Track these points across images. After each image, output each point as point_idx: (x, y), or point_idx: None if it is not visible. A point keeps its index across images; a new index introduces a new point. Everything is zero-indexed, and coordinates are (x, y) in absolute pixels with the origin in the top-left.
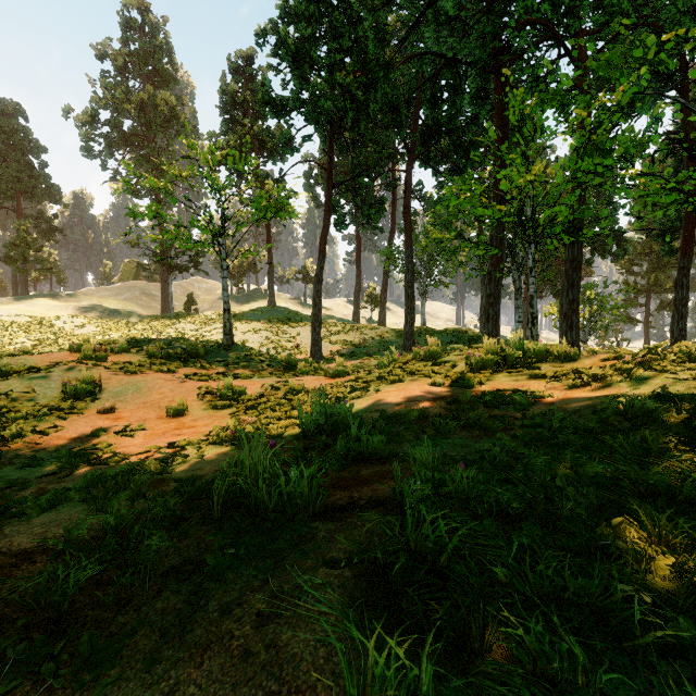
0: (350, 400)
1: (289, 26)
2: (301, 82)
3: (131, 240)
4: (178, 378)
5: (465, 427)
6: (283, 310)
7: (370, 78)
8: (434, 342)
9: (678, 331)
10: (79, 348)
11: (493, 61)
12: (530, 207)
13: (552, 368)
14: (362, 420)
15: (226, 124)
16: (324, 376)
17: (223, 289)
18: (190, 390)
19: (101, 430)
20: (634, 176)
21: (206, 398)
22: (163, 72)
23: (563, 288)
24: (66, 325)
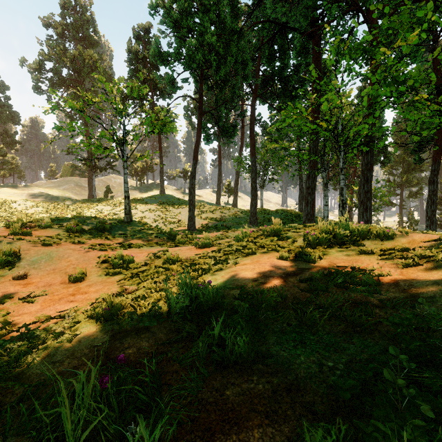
0: (214, 272)
1: (173, 3)
2: (181, 41)
3: (67, 149)
4: (83, 249)
5: (329, 318)
6: (170, 197)
7: (228, 39)
8: (277, 222)
9: (431, 212)
10: (14, 225)
11: (311, 28)
12: (340, 125)
13: (375, 244)
14: (224, 298)
15: (131, 72)
16: (195, 247)
17: (124, 182)
18: (91, 259)
19: (8, 296)
20: (422, 100)
21: (102, 265)
22: (89, 37)
23: (361, 183)
24: (20, 207)
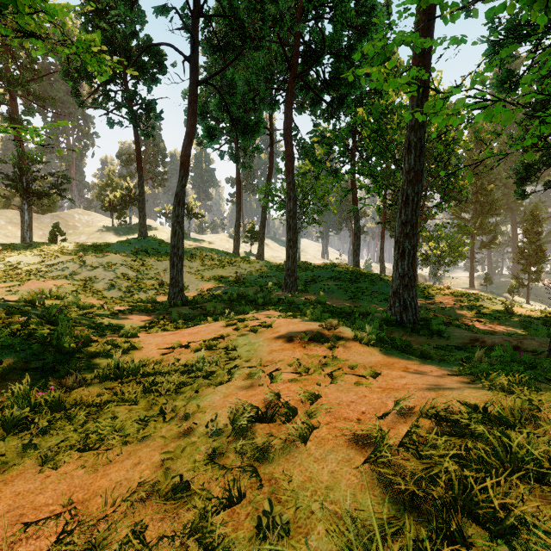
0: None
1: None
2: None
3: None
4: None
5: None
6: (154, 242)
7: None
8: None
9: None
10: None
11: None
12: None
13: None
14: None
15: (84, 28)
16: None
17: None
18: None
19: None
20: None
21: None
22: None
23: None
24: None
